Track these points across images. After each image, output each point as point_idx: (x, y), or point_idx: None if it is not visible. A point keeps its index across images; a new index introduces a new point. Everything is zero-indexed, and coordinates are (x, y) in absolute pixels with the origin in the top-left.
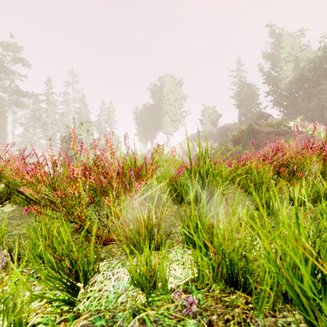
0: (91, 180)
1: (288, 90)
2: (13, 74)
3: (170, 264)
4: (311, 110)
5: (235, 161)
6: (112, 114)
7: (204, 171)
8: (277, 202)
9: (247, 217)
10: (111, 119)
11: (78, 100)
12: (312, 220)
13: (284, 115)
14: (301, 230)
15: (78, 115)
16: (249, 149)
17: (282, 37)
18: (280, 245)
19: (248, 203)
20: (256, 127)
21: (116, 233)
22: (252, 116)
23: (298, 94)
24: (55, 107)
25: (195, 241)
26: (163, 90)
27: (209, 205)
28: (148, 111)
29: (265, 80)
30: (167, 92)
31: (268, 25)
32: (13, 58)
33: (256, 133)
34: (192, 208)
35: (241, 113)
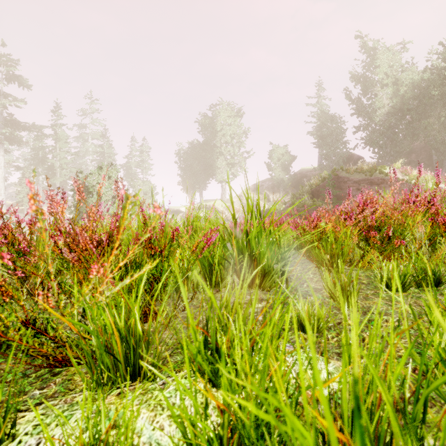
0: (5, 261)
1: (386, 123)
2: (5, 98)
3: (143, 426)
4: (415, 151)
5: (306, 221)
6: (146, 155)
7: (252, 237)
8: (364, 284)
9: (310, 316)
10: (145, 162)
11: (99, 136)
12: (411, 346)
13: (380, 157)
14: (383, 395)
15: (99, 156)
16: (332, 204)
17: (377, 51)
18: (361, 368)
19: (320, 286)
20: (342, 174)
21: (81, 349)
22: (337, 159)
23: (398, 130)
24: (66, 145)
25: (205, 370)
26: (217, 123)
27: (261, 288)
28: (196, 151)
29: (355, 110)
30: (222, 125)
31: (358, 35)
32: (6, 75)
33: (342, 182)
34: (190, 315)
35: (323, 155)
